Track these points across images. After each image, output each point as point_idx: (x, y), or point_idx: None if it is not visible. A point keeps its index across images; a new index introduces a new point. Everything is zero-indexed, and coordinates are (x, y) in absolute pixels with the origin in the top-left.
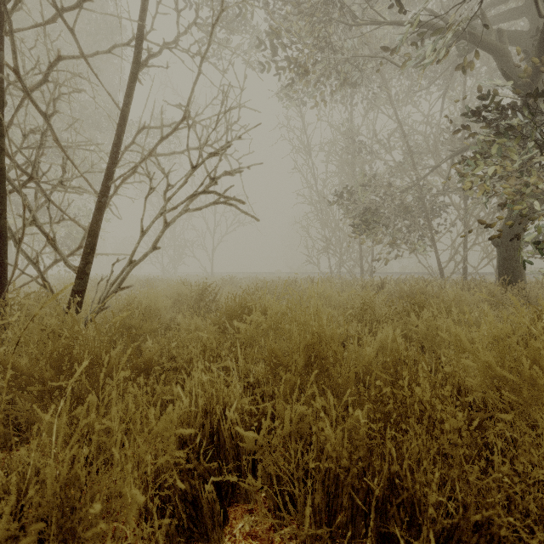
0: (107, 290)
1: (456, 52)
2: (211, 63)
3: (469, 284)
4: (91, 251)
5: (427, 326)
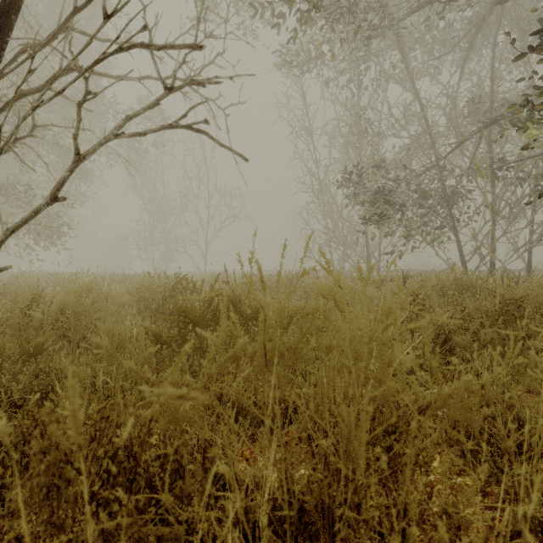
0: None
1: (485, 7)
2: None
3: (518, 277)
4: None
5: None
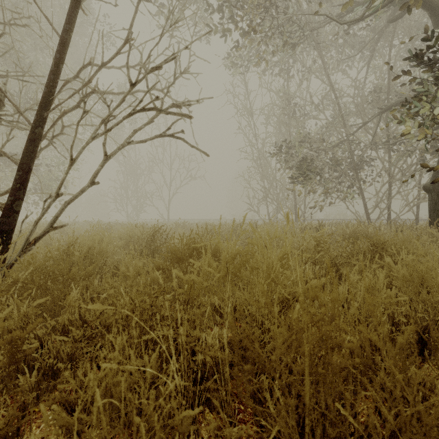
0: (31, 229)
1: (382, 21)
2: (161, 11)
3: (402, 227)
4: (21, 186)
5: (409, 272)
